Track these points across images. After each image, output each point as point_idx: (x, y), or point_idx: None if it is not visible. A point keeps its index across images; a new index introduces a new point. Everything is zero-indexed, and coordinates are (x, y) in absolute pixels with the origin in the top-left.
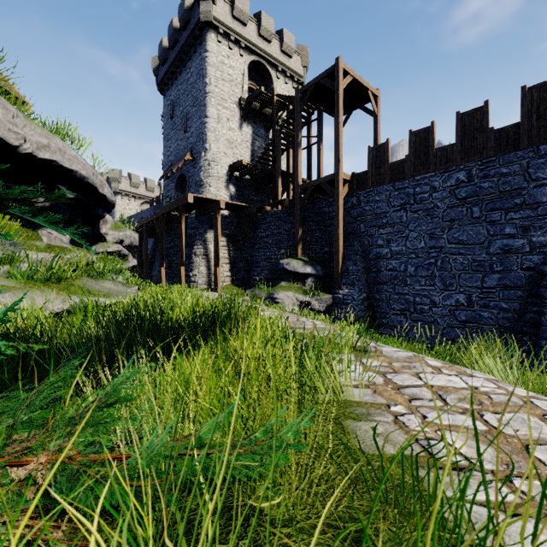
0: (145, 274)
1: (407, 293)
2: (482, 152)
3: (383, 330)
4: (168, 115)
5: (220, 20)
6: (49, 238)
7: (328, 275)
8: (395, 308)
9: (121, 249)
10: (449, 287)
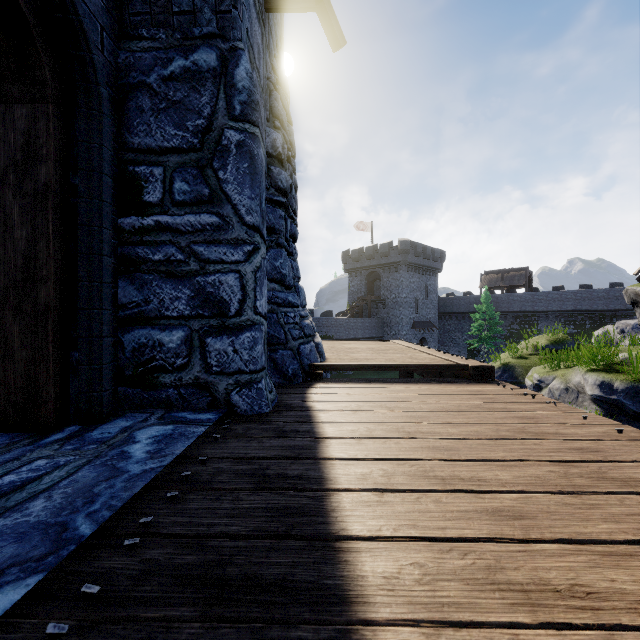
0: None
1: None
2: None
3: None
4: None
5: None
6: None
7: None
8: None
9: None
10: None
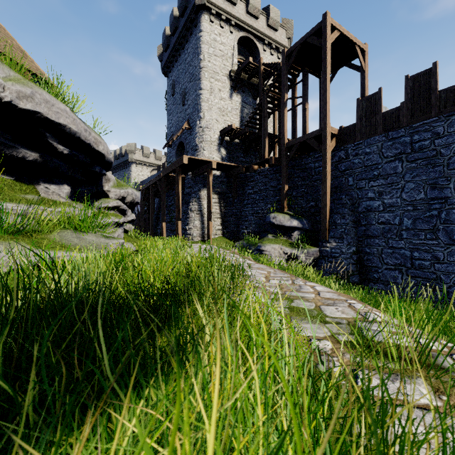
0: (151, 228)
1: (402, 247)
2: None
3: (374, 285)
4: (170, 93)
5: (213, 2)
6: (46, 193)
7: (314, 228)
8: (388, 263)
9: (120, 205)
10: None
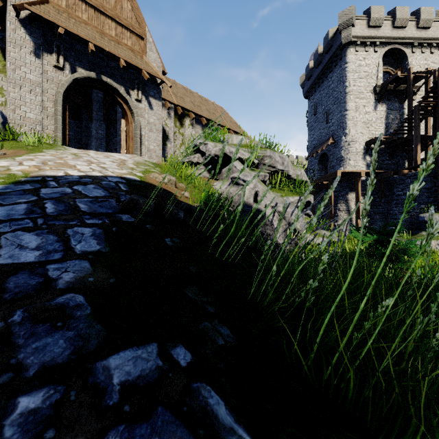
0: None
1: None
2: None
3: None
4: (312, 113)
5: (358, 36)
6: None
7: None
8: None
9: (309, 212)
10: None
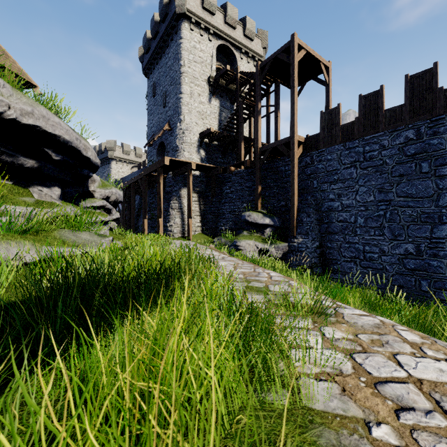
0: (132, 225)
1: (357, 242)
2: (431, 111)
3: (334, 275)
4: (151, 94)
5: (193, 12)
6: (39, 195)
7: (284, 226)
8: (345, 256)
9: (106, 204)
10: (397, 237)
